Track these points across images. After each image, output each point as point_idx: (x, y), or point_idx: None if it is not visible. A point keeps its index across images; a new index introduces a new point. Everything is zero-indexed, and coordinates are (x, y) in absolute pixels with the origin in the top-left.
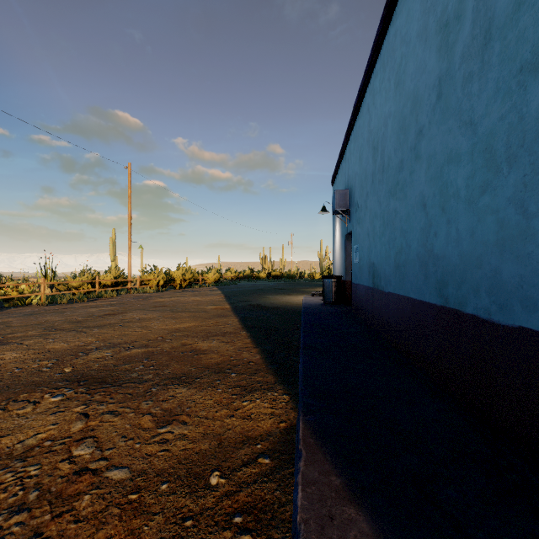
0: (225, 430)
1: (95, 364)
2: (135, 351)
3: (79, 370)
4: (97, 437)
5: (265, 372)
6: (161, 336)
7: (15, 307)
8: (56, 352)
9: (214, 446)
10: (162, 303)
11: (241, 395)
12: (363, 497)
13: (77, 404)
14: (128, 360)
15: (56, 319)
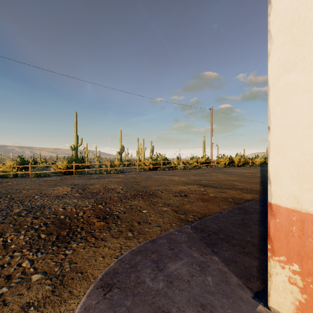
0: (236, 196)
1: (203, 183)
2: (214, 182)
3: (200, 183)
4: (206, 191)
5: (257, 192)
6: (223, 180)
7: (174, 169)
8: (192, 179)
9: (232, 197)
10: (226, 171)
11: (244, 193)
12: (262, 206)
13: (201, 187)
14: (212, 183)
15: (188, 173)
